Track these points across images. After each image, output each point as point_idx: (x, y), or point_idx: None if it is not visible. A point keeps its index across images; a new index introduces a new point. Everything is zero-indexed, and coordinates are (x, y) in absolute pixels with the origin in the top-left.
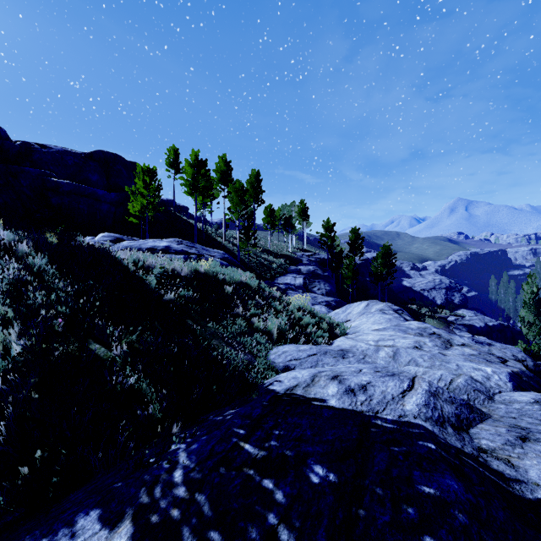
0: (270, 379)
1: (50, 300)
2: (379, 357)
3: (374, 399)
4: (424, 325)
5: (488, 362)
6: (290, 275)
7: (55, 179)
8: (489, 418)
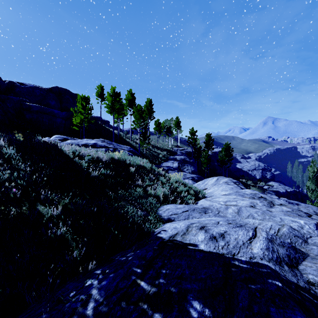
0: (159, 228)
1: (13, 176)
2: (228, 213)
3: (230, 244)
4: (254, 192)
5: (299, 216)
6: (170, 161)
7: (28, 103)
8: (308, 256)
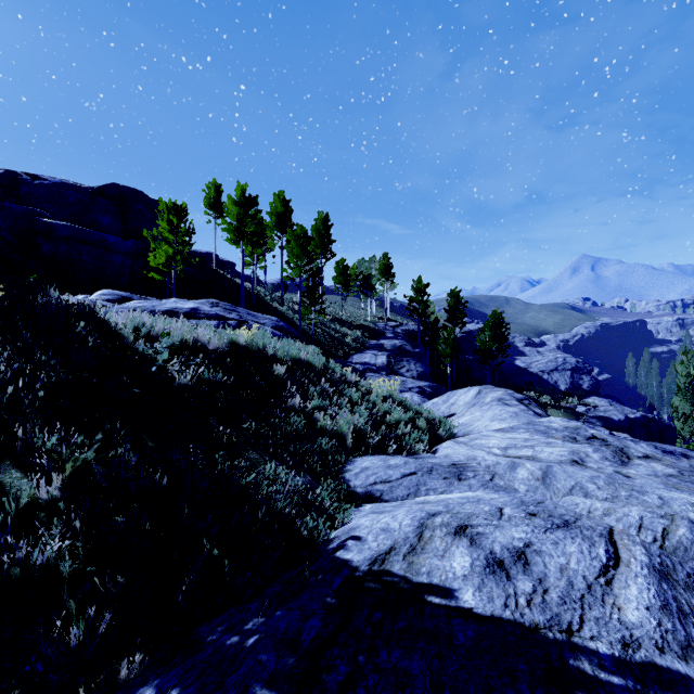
0: (342, 529)
1: None
2: (517, 479)
3: (550, 589)
4: (574, 424)
5: None
6: (369, 351)
7: (47, 220)
8: None
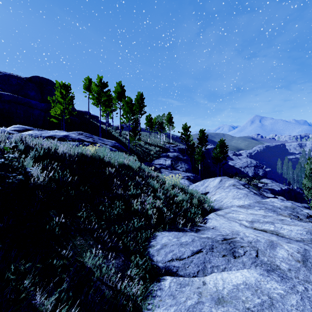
0: None
1: None
2: (277, 257)
3: None
4: (289, 204)
5: None
6: (162, 158)
7: None
8: None
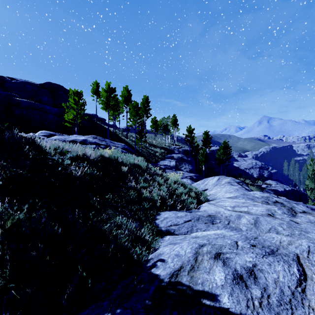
0: (154, 254)
1: None
2: (241, 223)
3: (271, 295)
4: (266, 195)
5: None
6: (167, 159)
7: (17, 98)
8: None
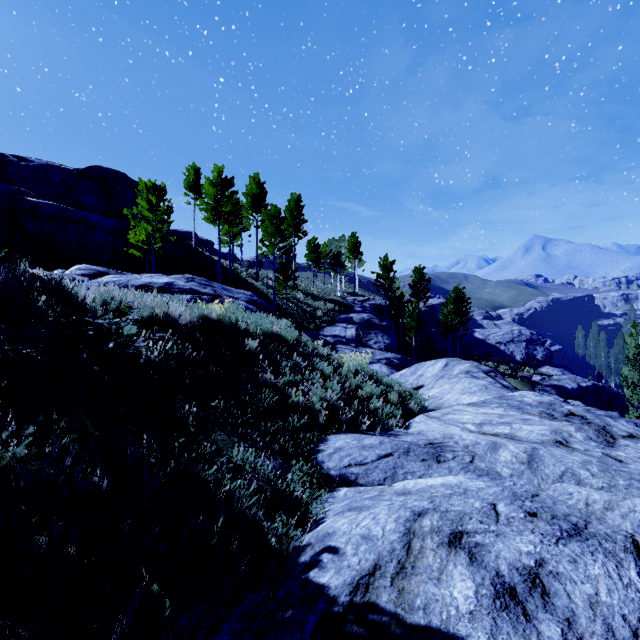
0: (315, 533)
1: None
2: (499, 461)
3: (585, 637)
4: (547, 399)
5: None
6: (339, 324)
7: (32, 199)
8: None
